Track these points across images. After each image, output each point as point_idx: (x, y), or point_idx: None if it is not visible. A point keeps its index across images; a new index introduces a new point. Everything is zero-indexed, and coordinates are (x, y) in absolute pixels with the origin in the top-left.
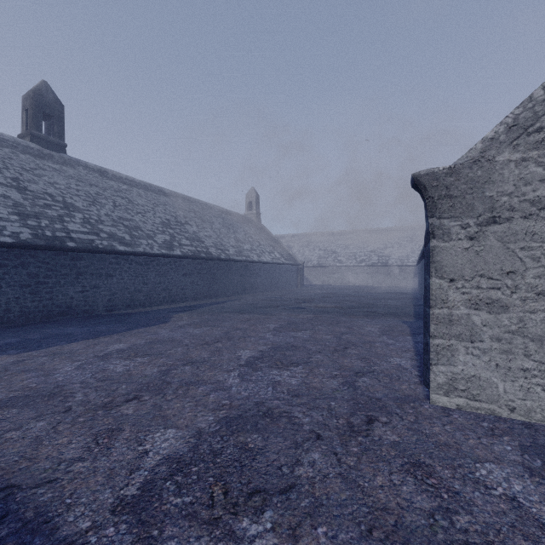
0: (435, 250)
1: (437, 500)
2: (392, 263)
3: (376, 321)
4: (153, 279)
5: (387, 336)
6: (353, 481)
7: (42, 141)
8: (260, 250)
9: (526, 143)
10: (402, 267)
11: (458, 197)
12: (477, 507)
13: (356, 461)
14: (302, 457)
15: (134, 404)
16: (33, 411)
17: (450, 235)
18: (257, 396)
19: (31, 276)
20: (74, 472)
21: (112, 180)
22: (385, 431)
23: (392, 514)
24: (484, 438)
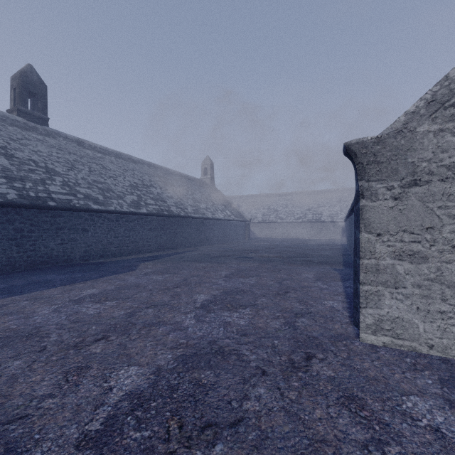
0: (364, 209)
1: (370, 431)
2: (324, 220)
3: (312, 269)
4: (123, 233)
5: (321, 282)
6: (295, 414)
7: (27, 116)
8: (213, 209)
9: (443, 116)
10: (332, 223)
11: (384, 163)
12: (405, 438)
13: (297, 396)
14: (249, 392)
15: (102, 344)
16: (12, 351)
17: (377, 196)
18: (210, 335)
19: (16, 230)
20: (44, 408)
21: (88, 149)
22: (322, 367)
23: (330, 446)
24: (407, 372)
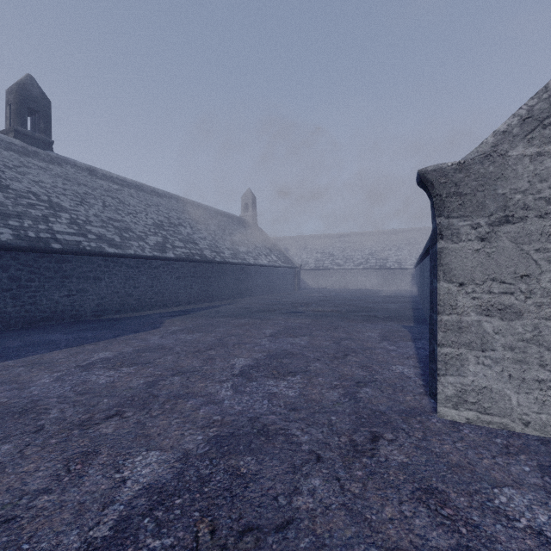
0: (443, 252)
1: (455, 536)
2: (390, 266)
3: (376, 326)
4: (145, 283)
5: (388, 342)
6: (359, 513)
7: (26, 138)
8: (256, 253)
9: (542, 136)
10: (400, 270)
11: (468, 195)
12: (500, 545)
13: (361, 488)
14: (301, 484)
15: (114, 422)
16: None
17: (460, 236)
18: (251, 410)
19: (12, 279)
20: (37, 507)
21: (102, 179)
22: (391, 450)
23: None
24: (499, 457)
